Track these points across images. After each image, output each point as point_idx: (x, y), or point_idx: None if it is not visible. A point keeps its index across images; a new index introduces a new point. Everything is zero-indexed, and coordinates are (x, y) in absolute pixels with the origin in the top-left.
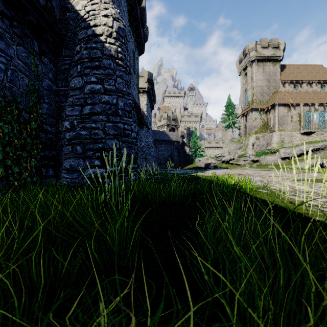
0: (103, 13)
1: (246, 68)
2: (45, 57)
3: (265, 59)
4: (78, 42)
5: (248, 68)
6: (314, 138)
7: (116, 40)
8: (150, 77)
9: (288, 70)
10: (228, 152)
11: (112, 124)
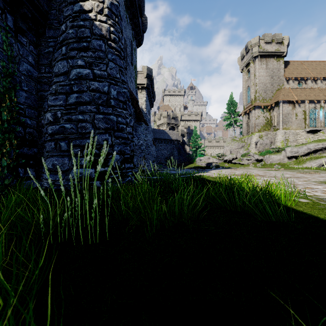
0: None
1: (248, 65)
2: (23, 37)
3: (268, 55)
4: (63, 21)
5: (251, 64)
6: (321, 137)
7: (108, 18)
8: (149, 73)
9: (292, 66)
10: (230, 151)
11: (103, 116)
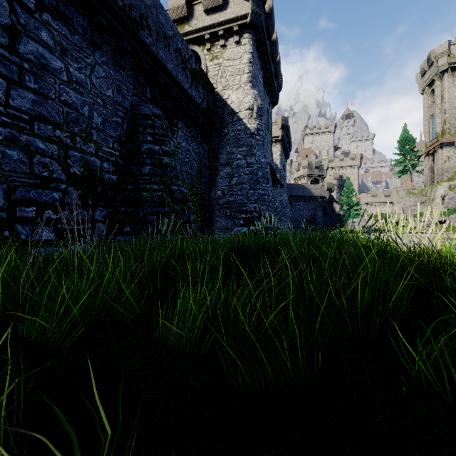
0: (245, 100)
1: (433, 83)
2: (203, 143)
3: None
4: (225, 126)
5: (436, 83)
6: None
7: (256, 119)
8: (284, 123)
9: None
10: (402, 209)
11: (253, 191)
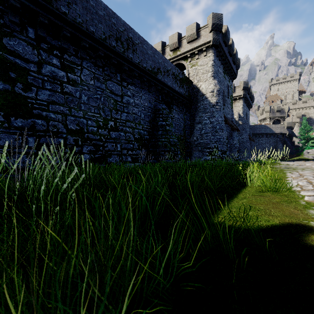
0: (209, 87)
1: None
2: (187, 112)
3: None
4: (198, 102)
5: None
6: None
7: (215, 97)
8: (245, 86)
9: None
10: None
11: (214, 137)
